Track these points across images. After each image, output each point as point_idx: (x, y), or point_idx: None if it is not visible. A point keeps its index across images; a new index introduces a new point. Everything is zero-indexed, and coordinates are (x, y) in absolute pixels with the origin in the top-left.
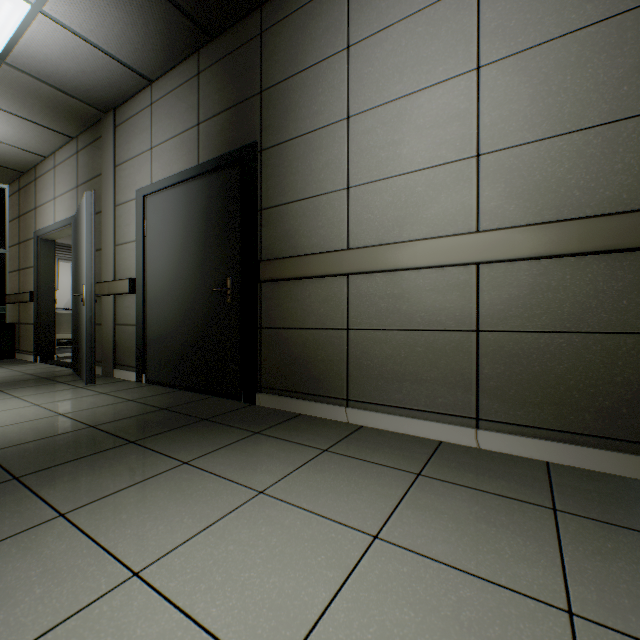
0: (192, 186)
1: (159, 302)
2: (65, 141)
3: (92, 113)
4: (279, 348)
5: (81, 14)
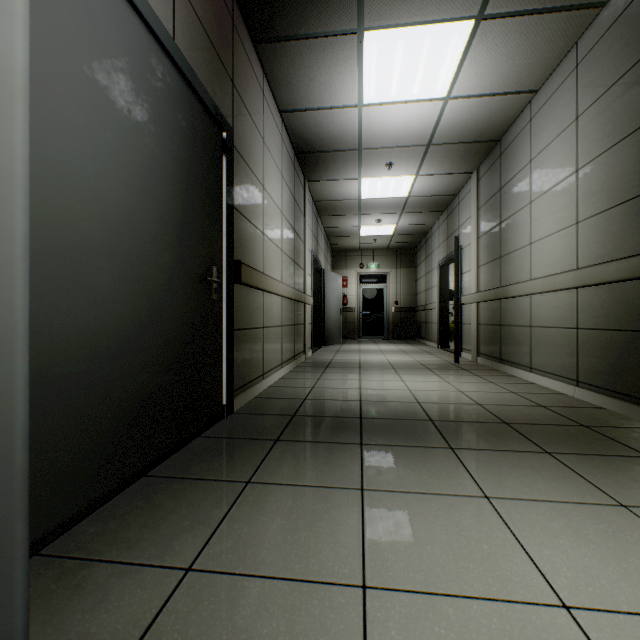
0: (168, 68)
1: (70, 267)
2: None
3: None
4: (242, 348)
5: None
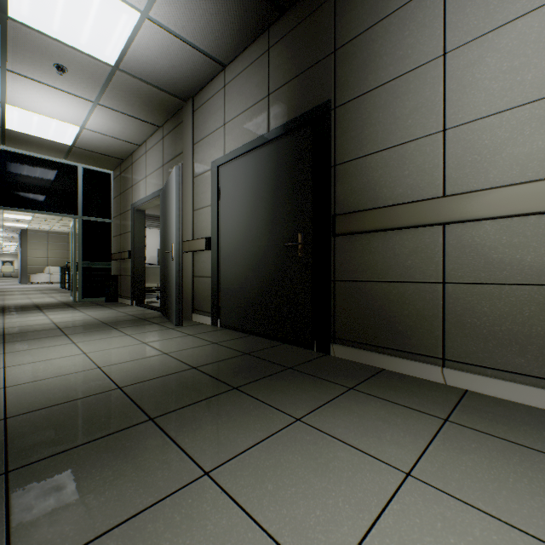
0: (262, 152)
1: (231, 257)
2: (154, 130)
3: (176, 103)
4: (355, 301)
5: (177, 13)
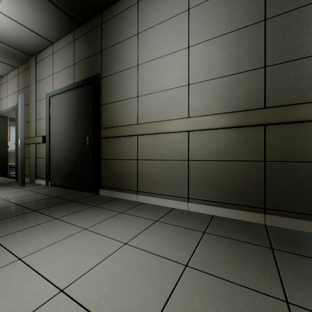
0: (71, 93)
1: (56, 147)
2: (12, 69)
3: (25, 56)
4: (109, 168)
5: (16, 11)
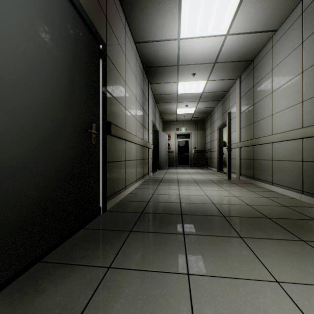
0: None
1: None
2: None
3: None
4: (112, 172)
5: None
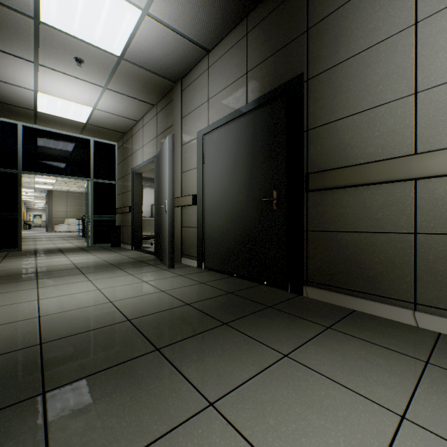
0: (241, 121)
1: (214, 211)
2: (149, 108)
3: (167, 85)
4: (327, 248)
5: (171, 8)
